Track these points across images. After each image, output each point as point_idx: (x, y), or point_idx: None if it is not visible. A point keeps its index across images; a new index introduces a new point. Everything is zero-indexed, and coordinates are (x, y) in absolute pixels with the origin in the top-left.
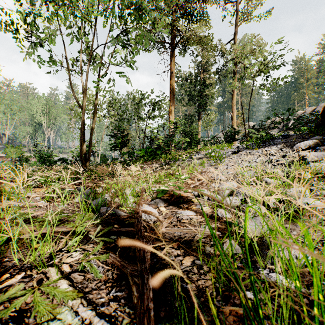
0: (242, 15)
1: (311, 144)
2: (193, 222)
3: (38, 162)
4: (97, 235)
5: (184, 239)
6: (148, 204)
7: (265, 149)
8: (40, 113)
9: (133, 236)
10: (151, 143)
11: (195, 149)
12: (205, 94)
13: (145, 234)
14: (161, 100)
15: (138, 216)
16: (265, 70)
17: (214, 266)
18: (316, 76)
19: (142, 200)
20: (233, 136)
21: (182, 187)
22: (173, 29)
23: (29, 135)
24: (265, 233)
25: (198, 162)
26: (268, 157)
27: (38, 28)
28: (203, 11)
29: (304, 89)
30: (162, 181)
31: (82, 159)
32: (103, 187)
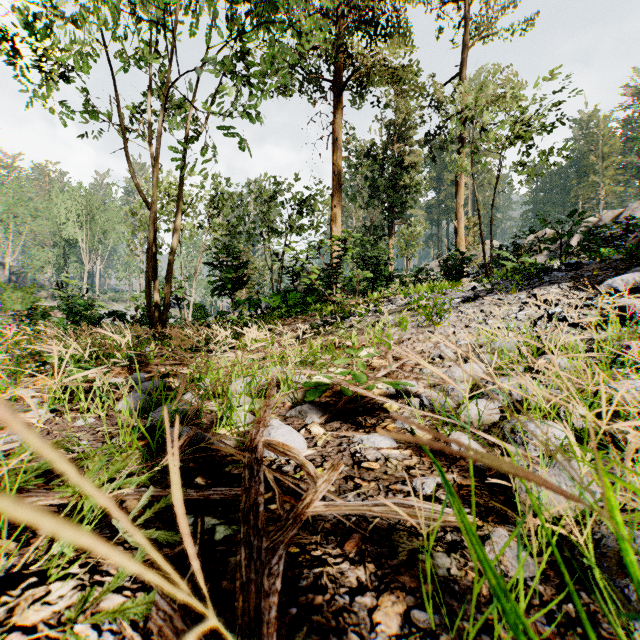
0: (477, 27)
1: (638, 281)
2: (393, 469)
3: (65, 320)
4: (137, 521)
5: (372, 524)
6: (284, 416)
7: (534, 292)
8: (75, 222)
9: (238, 518)
10: (294, 281)
11: (384, 292)
12: (402, 184)
13: (271, 507)
14: (316, 195)
15: (254, 460)
16: (526, 135)
17: (471, 638)
18: (621, 151)
19: (268, 412)
20: (460, 268)
21: (363, 379)
22: (340, 52)
23: (51, 265)
24: (589, 509)
25: (391, 319)
26: (544, 308)
27: (57, 40)
28: (399, 17)
29: (597, 176)
30: (316, 360)
31: (151, 313)
32: (187, 374)
